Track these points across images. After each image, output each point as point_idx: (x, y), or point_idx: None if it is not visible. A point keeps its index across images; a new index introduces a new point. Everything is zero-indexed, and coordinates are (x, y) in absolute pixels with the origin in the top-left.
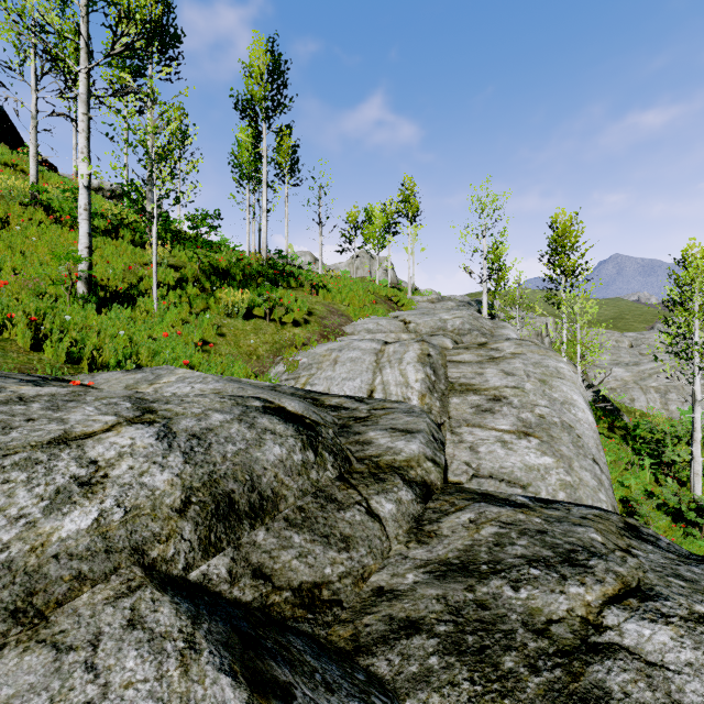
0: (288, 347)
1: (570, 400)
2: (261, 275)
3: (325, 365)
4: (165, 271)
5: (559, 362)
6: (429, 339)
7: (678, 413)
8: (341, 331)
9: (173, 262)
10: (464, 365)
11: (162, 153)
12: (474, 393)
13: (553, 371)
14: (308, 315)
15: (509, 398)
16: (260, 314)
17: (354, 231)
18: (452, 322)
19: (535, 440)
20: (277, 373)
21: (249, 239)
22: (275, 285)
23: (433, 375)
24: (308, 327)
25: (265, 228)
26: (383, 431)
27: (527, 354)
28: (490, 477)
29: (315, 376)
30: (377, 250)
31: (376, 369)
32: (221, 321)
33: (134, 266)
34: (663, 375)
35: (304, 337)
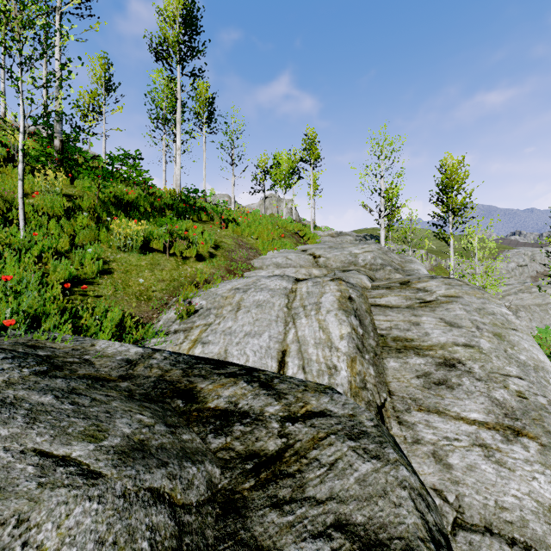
0: (188, 284)
1: (539, 363)
2: (171, 208)
3: (225, 311)
4: (58, 200)
5: (500, 306)
6: (346, 277)
7: (527, 328)
8: (249, 265)
9: (72, 192)
10: (393, 311)
11: (88, 99)
12: (416, 353)
13: (503, 319)
14: (215, 248)
15: (466, 363)
16: (158, 247)
17: (264, 175)
18: (363, 257)
19: (532, 444)
20: (167, 320)
21: (165, 176)
22: (185, 218)
23: (360, 327)
24: (213, 261)
25: (179, 165)
26: (321, 548)
27: (464, 297)
28: (487, 532)
29: (211, 328)
30: (284, 190)
31: (288, 316)
32: (112, 256)
33: (9, 192)
34: (514, 297)
35: (207, 272)
